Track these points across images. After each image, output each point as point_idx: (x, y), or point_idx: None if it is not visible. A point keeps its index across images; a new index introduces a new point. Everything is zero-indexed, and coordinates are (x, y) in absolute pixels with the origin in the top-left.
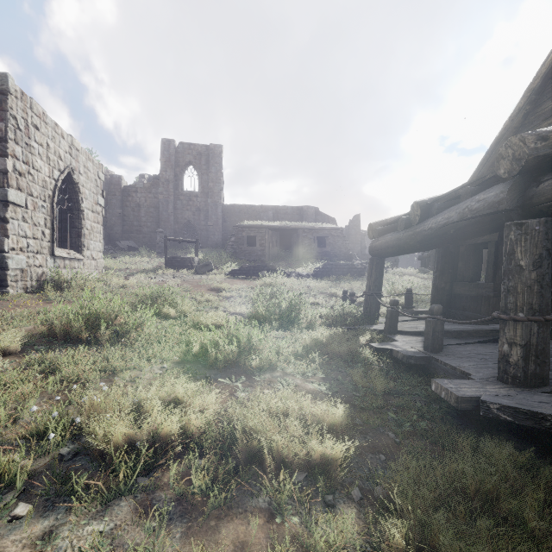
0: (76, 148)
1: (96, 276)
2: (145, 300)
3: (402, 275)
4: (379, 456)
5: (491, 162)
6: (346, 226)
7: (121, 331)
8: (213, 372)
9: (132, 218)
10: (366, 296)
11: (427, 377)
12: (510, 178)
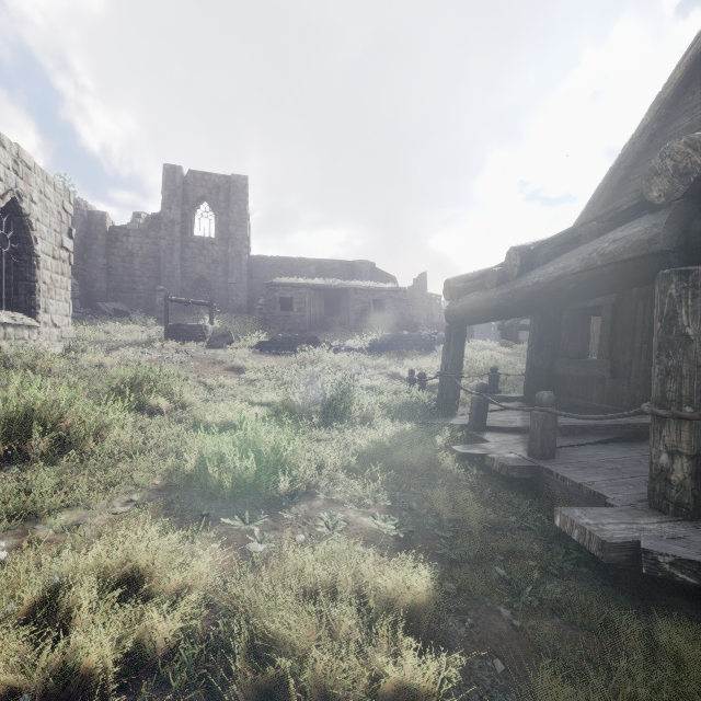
0: (25, 164)
1: (59, 351)
2: (122, 387)
3: (481, 349)
4: (494, 663)
5: (604, 200)
6: (409, 287)
7: (69, 438)
8: (215, 504)
9: (121, 271)
10: (442, 378)
11: (538, 498)
12: (663, 207)
